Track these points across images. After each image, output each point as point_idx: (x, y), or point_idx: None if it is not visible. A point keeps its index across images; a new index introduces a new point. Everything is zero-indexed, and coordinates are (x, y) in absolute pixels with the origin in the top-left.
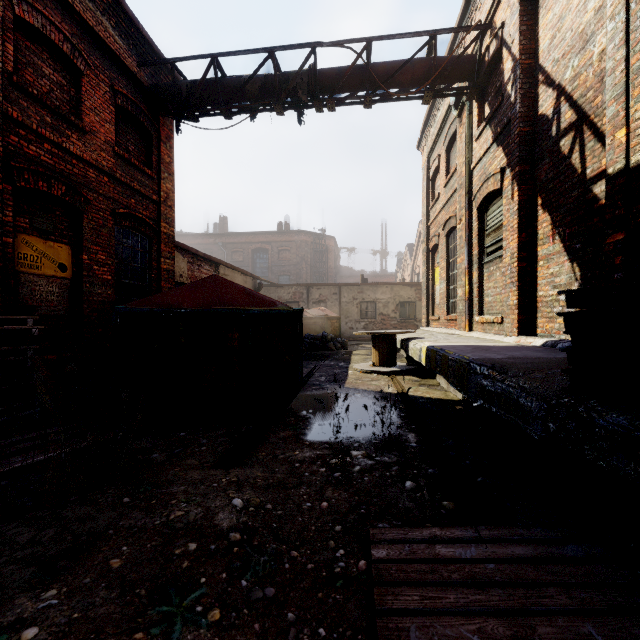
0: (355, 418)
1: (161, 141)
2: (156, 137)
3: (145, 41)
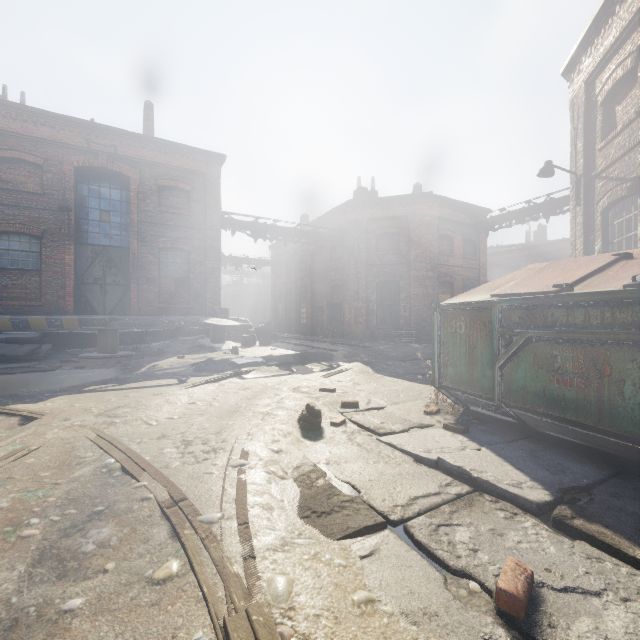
0: None
1: (480, 242)
2: (478, 241)
3: (473, 208)
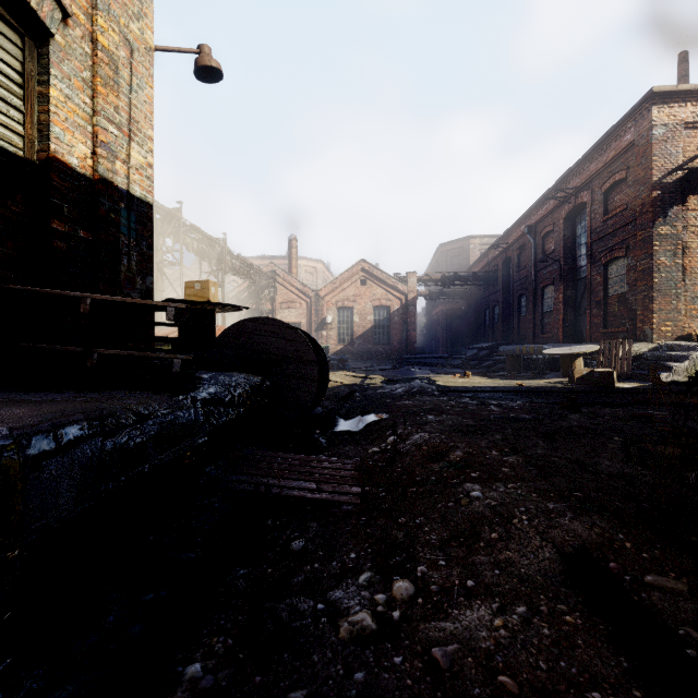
0: None
1: None
2: None
3: None
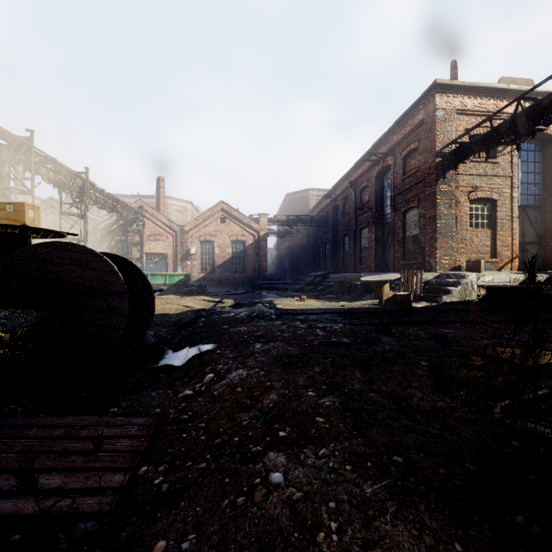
0: None
1: None
2: None
3: None
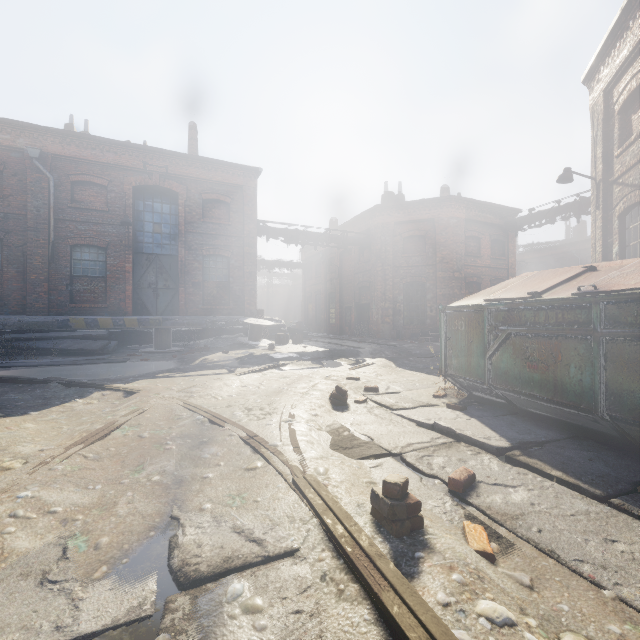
0: None
1: (509, 242)
2: (506, 241)
3: (501, 208)
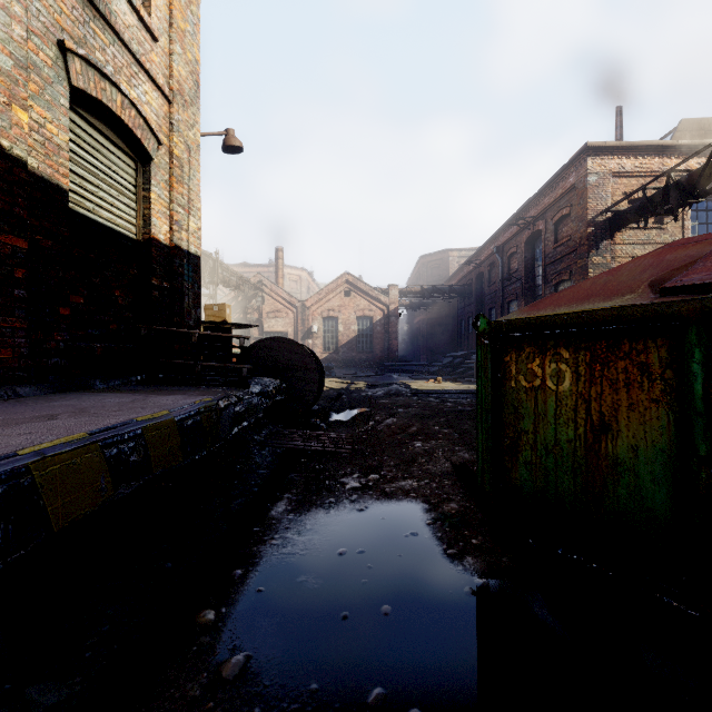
0: (352, 560)
1: None
2: None
3: None
